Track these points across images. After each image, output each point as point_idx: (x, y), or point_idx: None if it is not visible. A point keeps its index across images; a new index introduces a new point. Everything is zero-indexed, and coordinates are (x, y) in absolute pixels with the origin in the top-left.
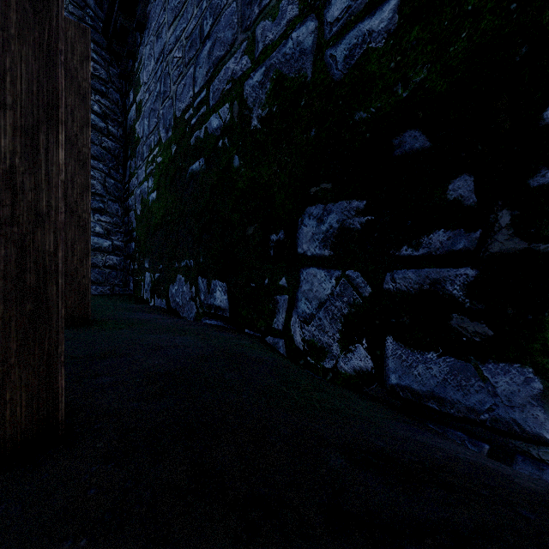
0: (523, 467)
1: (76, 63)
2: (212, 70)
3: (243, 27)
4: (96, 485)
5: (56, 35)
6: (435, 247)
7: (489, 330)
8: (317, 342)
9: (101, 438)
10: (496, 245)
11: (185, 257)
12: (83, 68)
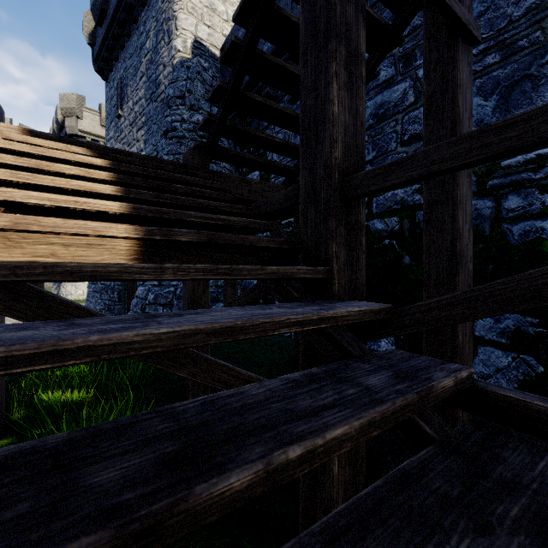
0: None
1: None
2: None
3: None
4: None
5: None
6: None
7: None
8: None
9: None
10: None
11: None
12: None
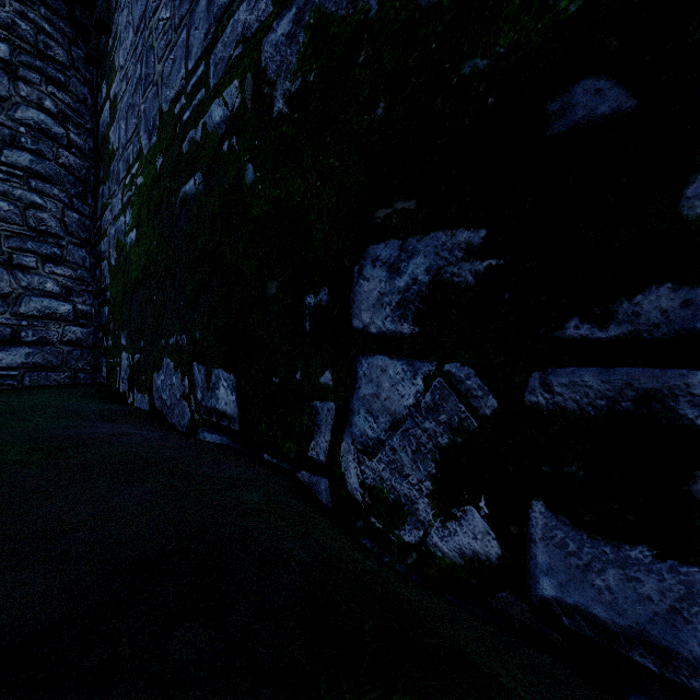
0: None
1: None
2: (213, 30)
3: None
4: None
5: None
6: (649, 322)
7: None
8: (389, 492)
9: None
10: None
11: (175, 331)
12: None
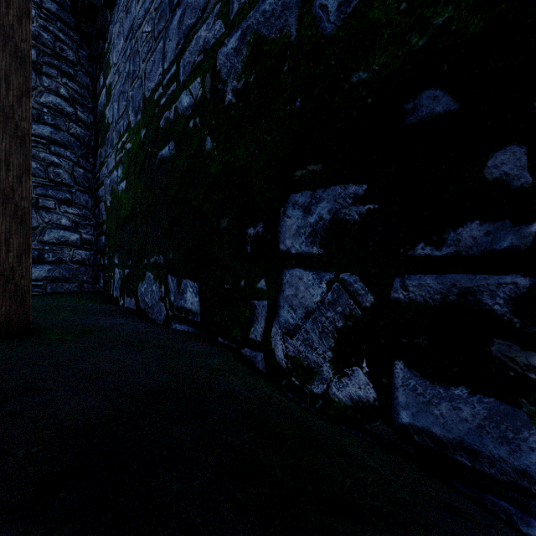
0: None
1: (12, 18)
2: (182, 42)
3: None
4: None
5: None
6: (466, 245)
7: None
8: (304, 360)
9: None
10: None
11: (154, 253)
12: (22, 25)
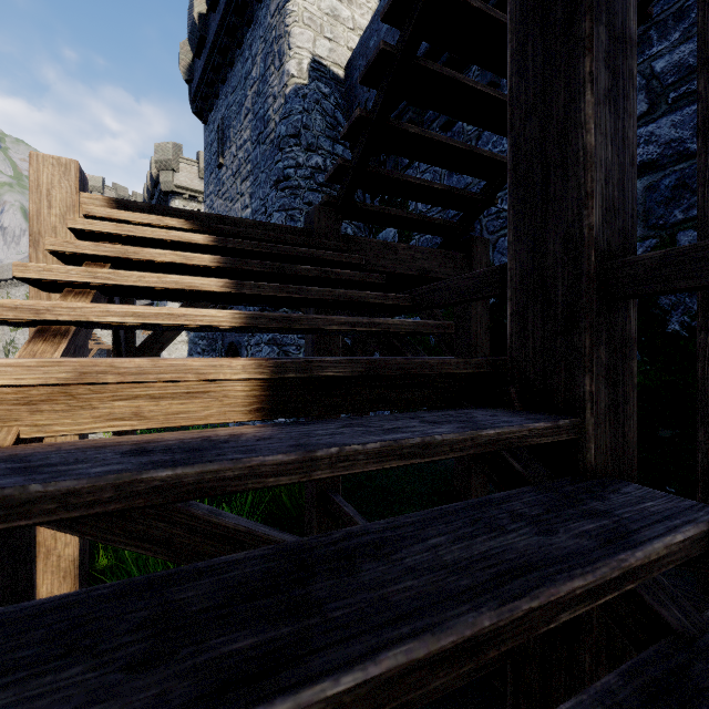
0: None
1: None
2: None
3: (648, 222)
4: None
5: None
6: None
7: None
8: None
9: None
10: None
11: None
12: None
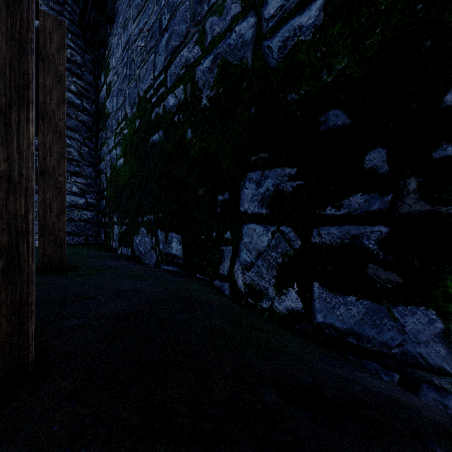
0: (428, 393)
1: (54, 50)
2: (169, 57)
3: (194, 21)
4: (59, 422)
5: (26, 26)
6: (354, 208)
7: (399, 278)
8: (256, 286)
9: (66, 377)
10: (405, 207)
11: (147, 213)
12: (60, 54)
